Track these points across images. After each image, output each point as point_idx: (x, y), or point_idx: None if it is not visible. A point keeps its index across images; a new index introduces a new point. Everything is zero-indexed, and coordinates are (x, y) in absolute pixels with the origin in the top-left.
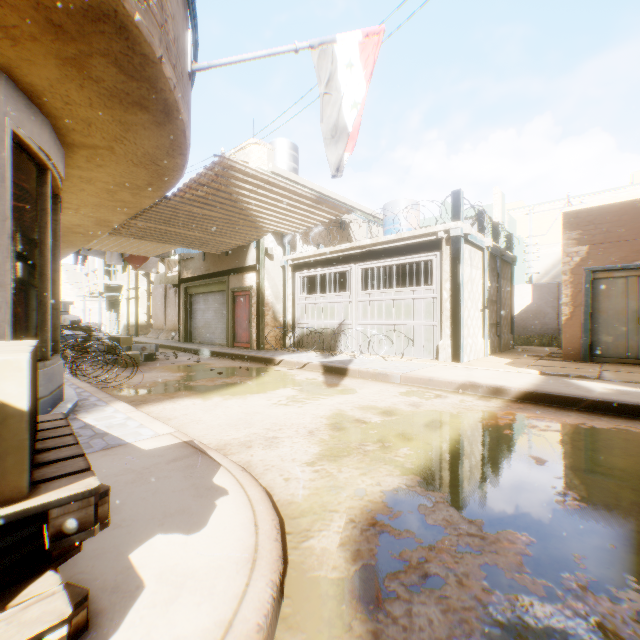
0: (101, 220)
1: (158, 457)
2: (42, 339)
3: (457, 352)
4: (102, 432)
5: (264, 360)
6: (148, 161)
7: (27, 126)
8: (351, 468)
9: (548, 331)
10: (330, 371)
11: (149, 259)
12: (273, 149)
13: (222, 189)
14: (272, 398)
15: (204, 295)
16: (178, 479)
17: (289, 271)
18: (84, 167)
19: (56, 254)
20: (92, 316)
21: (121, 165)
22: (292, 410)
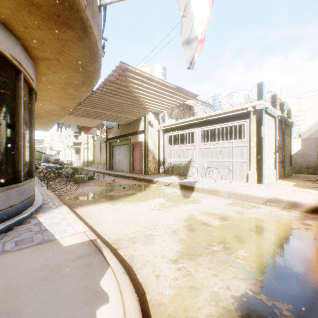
0: (63, 107)
1: (69, 253)
2: (18, 170)
3: (260, 178)
4: (44, 228)
5: (148, 180)
6: (79, 67)
7: (3, 42)
8: (204, 267)
9: (311, 165)
10: (184, 188)
11: (92, 128)
12: (153, 68)
13: (123, 84)
14: (151, 204)
15: (118, 146)
16: (75, 279)
17: (161, 133)
18: (47, 74)
19: (32, 122)
20: (69, 157)
21: (65, 71)
22: (162, 214)
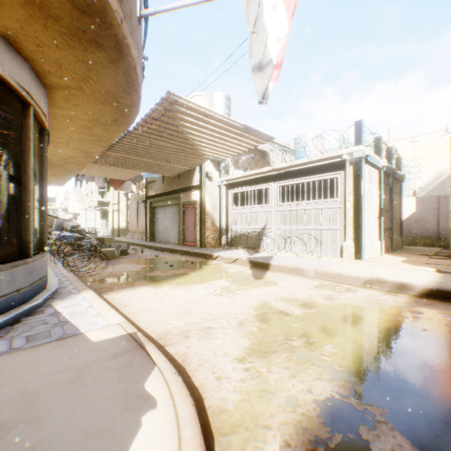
0: (85, 152)
1: (101, 351)
2: (26, 241)
3: (359, 251)
4: (65, 320)
5: (205, 255)
6: (110, 99)
7: (6, 65)
8: (280, 367)
9: (429, 234)
10: (255, 265)
11: (125, 182)
12: (212, 99)
13: (170, 122)
14: (209, 288)
15: (163, 207)
16: (112, 381)
17: (224, 189)
18: (64, 107)
19: (43, 174)
20: (92, 223)
21: (91, 104)
22: (225, 300)
